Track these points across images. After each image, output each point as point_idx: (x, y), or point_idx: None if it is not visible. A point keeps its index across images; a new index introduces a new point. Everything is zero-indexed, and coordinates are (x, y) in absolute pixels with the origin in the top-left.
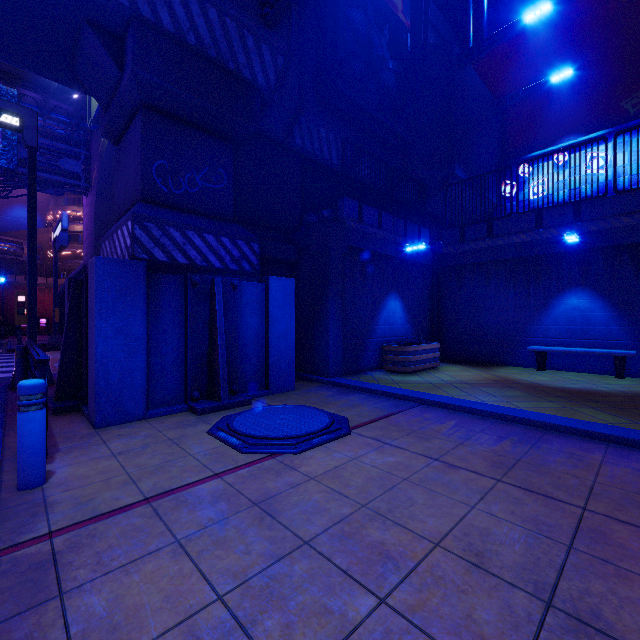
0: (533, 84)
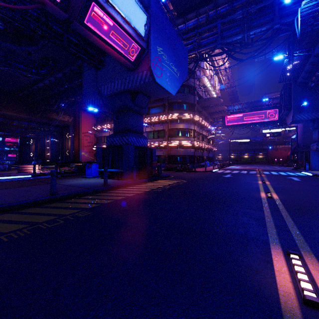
0: None
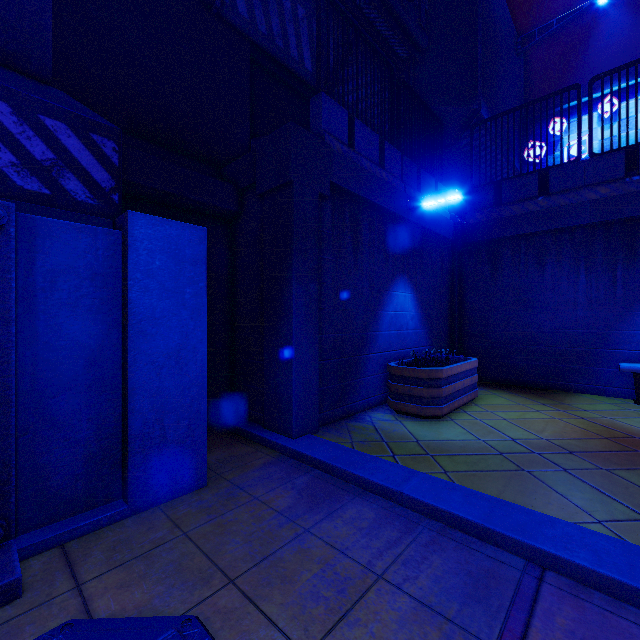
0: (572, 10)
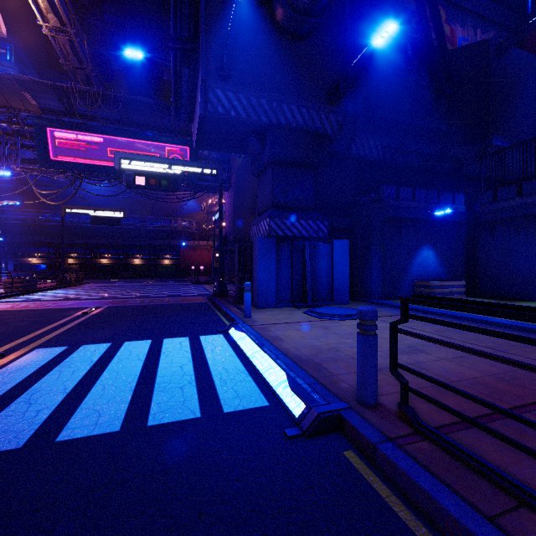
0: None
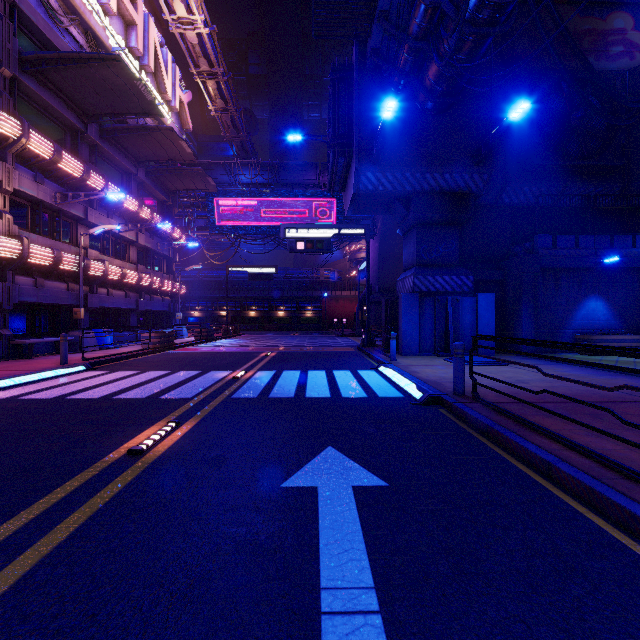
0: None
